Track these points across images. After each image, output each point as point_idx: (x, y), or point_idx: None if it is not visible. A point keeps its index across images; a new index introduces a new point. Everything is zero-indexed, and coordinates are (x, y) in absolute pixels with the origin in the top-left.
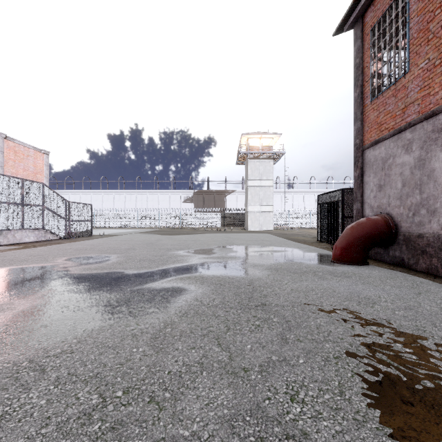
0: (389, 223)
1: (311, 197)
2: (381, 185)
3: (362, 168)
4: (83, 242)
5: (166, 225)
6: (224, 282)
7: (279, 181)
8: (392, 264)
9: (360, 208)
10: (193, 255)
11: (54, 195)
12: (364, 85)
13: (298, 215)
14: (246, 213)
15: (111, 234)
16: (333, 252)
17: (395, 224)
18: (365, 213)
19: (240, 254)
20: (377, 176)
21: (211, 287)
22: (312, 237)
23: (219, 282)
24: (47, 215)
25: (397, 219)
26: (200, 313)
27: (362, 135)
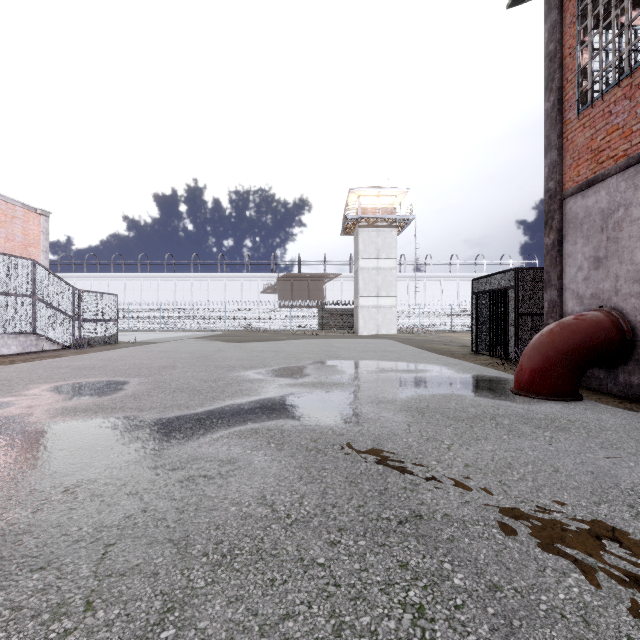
0: (619, 325)
1: (451, 284)
2: (600, 258)
3: (560, 229)
4: (97, 354)
5: (235, 326)
6: (325, 445)
7: (404, 261)
8: (624, 399)
9: (557, 298)
10: (271, 380)
11: (53, 279)
12: (565, 87)
13: (434, 311)
14: (355, 309)
15: (149, 340)
16: (517, 376)
17: (630, 327)
18: (566, 306)
19: (351, 377)
20: (591, 242)
21: (298, 459)
22: (460, 345)
23: (314, 445)
24: (42, 310)
25: (634, 318)
26: (266, 550)
27: (560, 174)
